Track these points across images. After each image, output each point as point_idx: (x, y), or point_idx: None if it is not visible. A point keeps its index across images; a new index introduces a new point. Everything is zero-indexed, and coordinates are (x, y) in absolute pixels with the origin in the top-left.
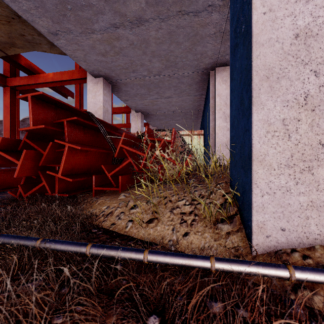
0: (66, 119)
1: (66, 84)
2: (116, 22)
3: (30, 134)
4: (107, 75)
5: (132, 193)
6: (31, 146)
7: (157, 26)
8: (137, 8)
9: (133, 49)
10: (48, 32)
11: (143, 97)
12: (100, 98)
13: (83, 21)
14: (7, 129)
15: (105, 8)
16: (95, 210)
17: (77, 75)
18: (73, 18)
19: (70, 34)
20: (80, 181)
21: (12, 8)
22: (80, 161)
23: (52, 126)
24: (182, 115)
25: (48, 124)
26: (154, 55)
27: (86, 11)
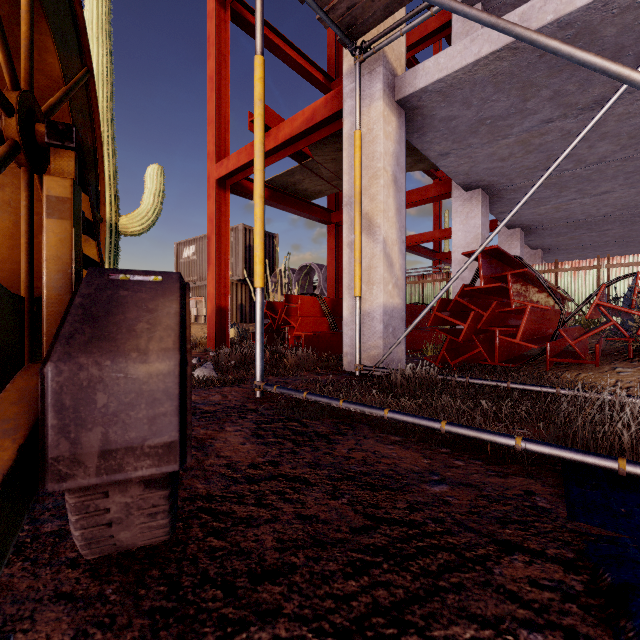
0: (511, 272)
1: (409, 207)
2: (552, 116)
3: (460, 292)
4: (490, 183)
5: (635, 368)
6: (455, 305)
7: (633, 98)
8: (604, 90)
9: (563, 140)
10: (438, 154)
11: (541, 202)
12: (475, 223)
13: (498, 130)
14: (331, 280)
15: (545, 106)
16: (597, 383)
17: (433, 191)
18: (484, 132)
19: (467, 148)
20: (507, 350)
21: (413, 144)
22: (529, 323)
23: (490, 282)
24: (623, 219)
25: (488, 280)
26: (603, 137)
27: (510, 118)
